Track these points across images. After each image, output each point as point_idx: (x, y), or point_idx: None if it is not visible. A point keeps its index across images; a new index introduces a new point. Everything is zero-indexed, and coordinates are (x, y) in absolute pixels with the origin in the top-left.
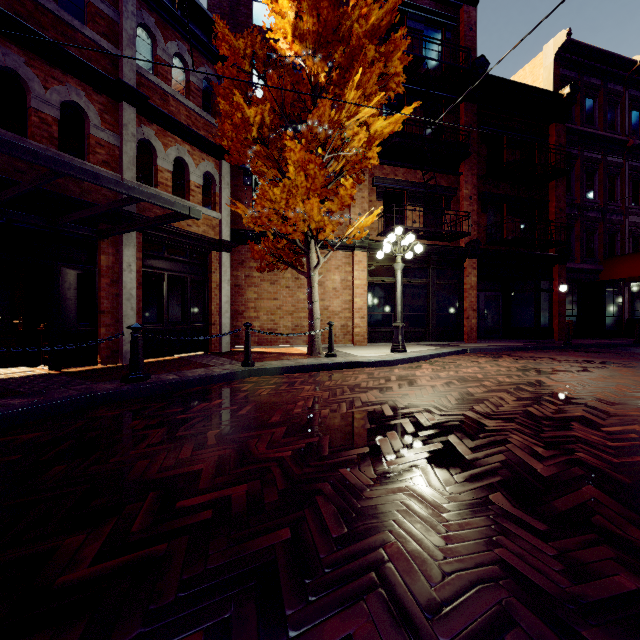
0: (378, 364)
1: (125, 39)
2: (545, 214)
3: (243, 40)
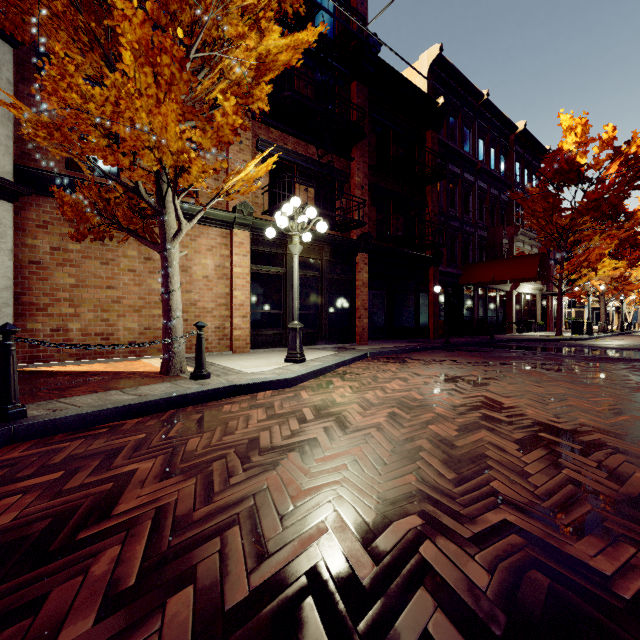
0: (275, 385)
1: None
2: (423, 217)
3: None
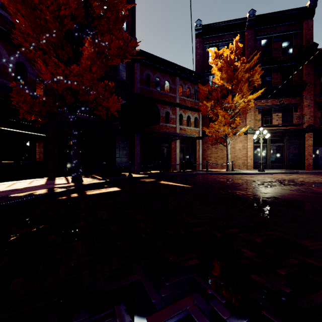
0: (248, 174)
1: (176, 91)
2: None
3: (206, 88)
